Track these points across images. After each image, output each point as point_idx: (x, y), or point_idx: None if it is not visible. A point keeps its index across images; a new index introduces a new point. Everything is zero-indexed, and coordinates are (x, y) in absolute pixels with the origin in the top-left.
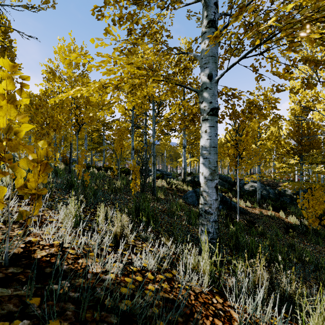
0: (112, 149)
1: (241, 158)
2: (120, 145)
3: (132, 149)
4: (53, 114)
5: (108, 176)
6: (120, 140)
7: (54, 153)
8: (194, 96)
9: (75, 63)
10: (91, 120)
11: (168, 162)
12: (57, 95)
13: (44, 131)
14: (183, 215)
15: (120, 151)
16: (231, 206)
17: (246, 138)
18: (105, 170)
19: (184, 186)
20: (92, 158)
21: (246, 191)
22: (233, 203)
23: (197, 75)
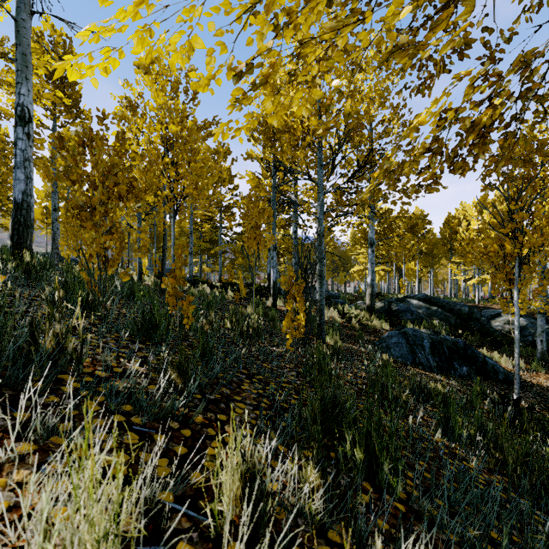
0: (234, 251)
1: (522, 263)
2: (256, 237)
3: (273, 249)
4: (115, 162)
5: (230, 300)
6: (255, 228)
7: (119, 252)
8: (393, 143)
9: (171, 88)
10: (198, 189)
11: (330, 274)
12: (78, 34)
13: (96, 201)
14: (409, 400)
15: (256, 249)
16: (487, 369)
17: (547, 215)
18: (224, 287)
19: (374, 320)
20: (202, 266)
21: (497, 332)
22: (491, 361)
23: (398, 103)
